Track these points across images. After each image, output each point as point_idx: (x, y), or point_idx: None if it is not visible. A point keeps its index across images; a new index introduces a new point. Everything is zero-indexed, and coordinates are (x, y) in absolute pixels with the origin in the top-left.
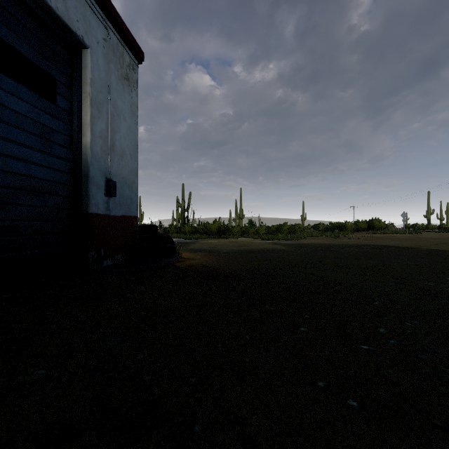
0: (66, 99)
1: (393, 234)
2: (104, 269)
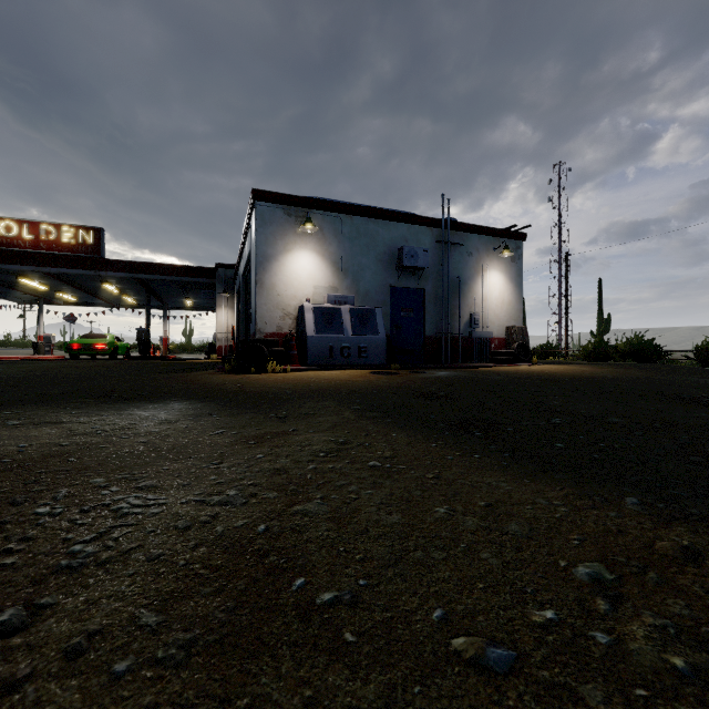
0: None
1: None
2: None
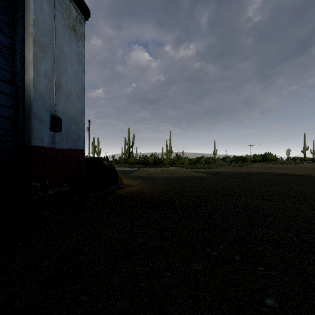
0: (7, 37)
1: (282, 164)
2: (47, 197)
